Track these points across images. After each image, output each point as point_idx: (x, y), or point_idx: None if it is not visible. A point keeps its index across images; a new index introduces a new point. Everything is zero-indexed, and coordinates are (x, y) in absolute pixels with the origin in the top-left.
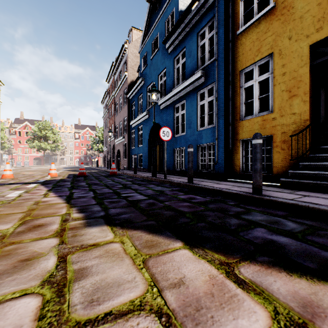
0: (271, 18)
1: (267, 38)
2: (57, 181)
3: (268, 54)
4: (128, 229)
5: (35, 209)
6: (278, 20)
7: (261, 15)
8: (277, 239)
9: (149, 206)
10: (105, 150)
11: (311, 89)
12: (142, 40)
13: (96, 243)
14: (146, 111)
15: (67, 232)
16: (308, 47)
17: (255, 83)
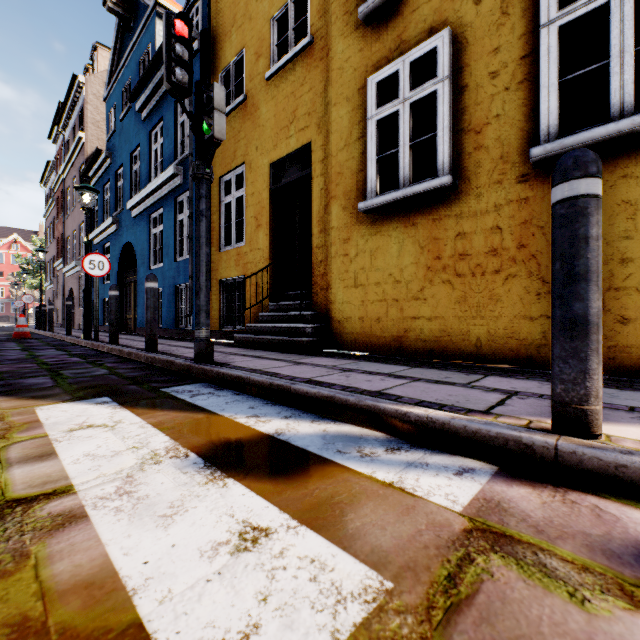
0: (244, 114)
1: (241, 140)
2: None
3: (242, 163)
4: None
5: None
6: (249, 120)
7: (234, 105)
8: (32, 381)
9: None
10: (50, 290)
11: (274, 220)
12: (108, 78)
13: None
14: (111, 218)
15: None
16: (269, 167)
17: (234, 200)
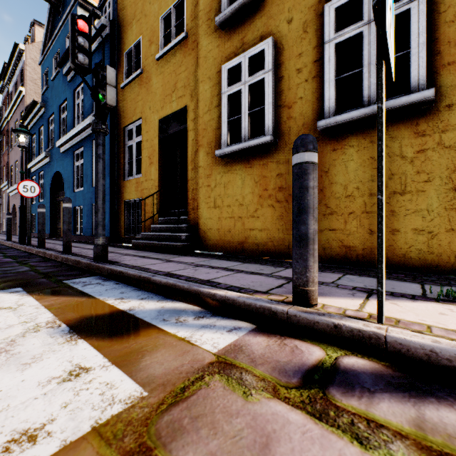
0: (141, 83)
1: (139, 101)
2: None
3: (140, 118)
4: None
5: None
6: (145, 87)
7: (134, 76)
8: None
9: None
10: None
11: (162, 159)
12: (43, 48)
13: None
14: (45, 153)
15: None
16: (158, 122)
17: (134, 144)
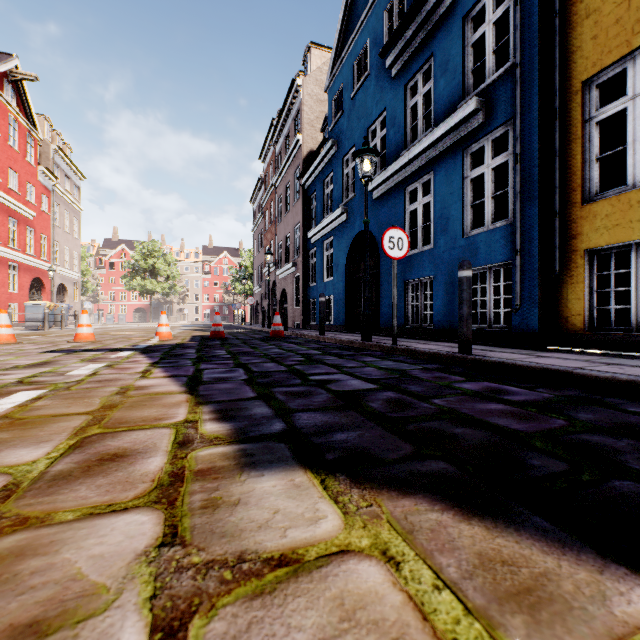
0: None
1: None
2: (171, 346)
3: None
4: (378, 491)
5: (117, 405)
6: None
7: None
8: None
9: (396, 410)
10: (258, 293)
11: None
12: (332, 64)
13: (288, 552)
14: (341, 208)
15: (190, 489)
16: None
17: (634, 104)
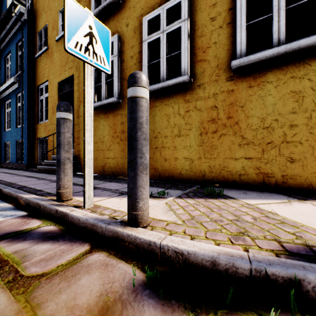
0: (48, 56)
1: (46, 68)
2: None
3: (47, 80)
4: None
5: None
6: (50, 59)
7: (43, 51)
8: None
9: None
10: None
11: None
12: None
13: None
14: None
15: None
16: (58, 84)
17: (44, 98)
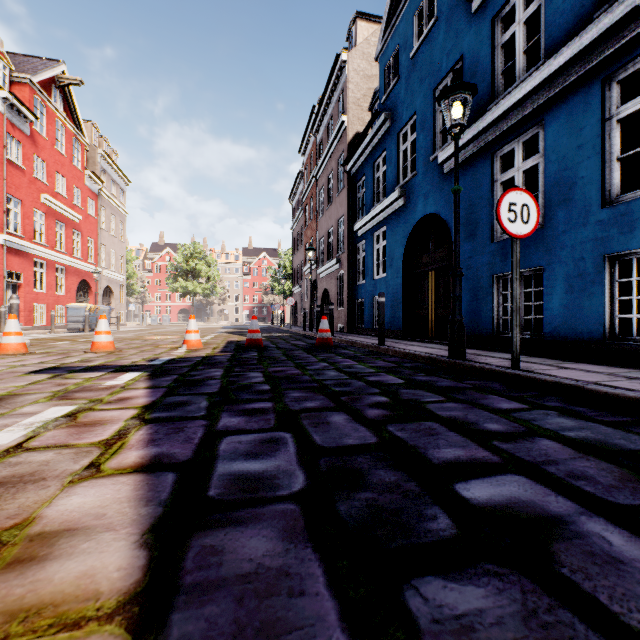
0: None
1: None
2: (195, 362)
3: None
4: None
5: None
6: None
7: None
8: None
9: None
10: (297, 293)
11: None
12: (384, 25)
13: None
14: (398, 190)
15: None
16: None
17: None
